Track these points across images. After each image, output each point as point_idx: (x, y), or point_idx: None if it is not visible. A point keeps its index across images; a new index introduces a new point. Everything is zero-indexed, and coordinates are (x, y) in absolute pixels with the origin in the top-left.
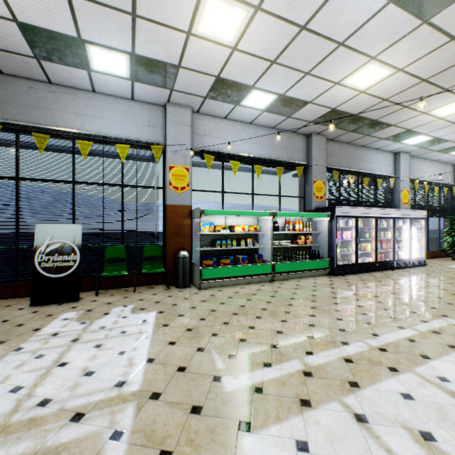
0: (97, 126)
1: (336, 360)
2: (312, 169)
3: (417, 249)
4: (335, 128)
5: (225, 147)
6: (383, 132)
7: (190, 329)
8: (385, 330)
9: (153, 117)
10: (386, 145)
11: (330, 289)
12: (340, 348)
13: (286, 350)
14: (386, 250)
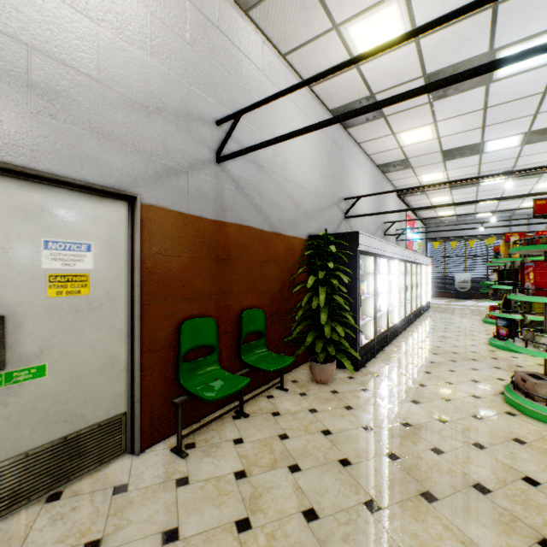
0: (475, 232)
1: None
2: None
3: None
4: None
5: None
6: None
7: None
8: None
9: (503, 223)
10: None
11: None
12: None
13: None
14: None
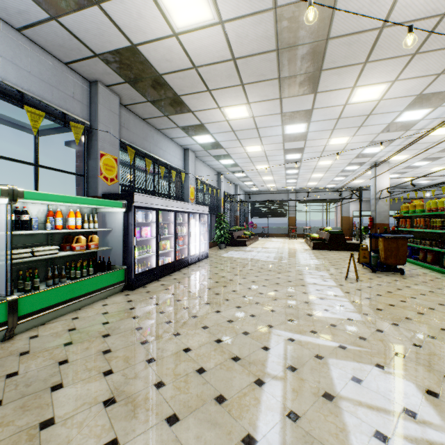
0: None
1: None
2: (99, 135)
3: (204, 242)
4: (133, 87)
5: None
6: (182, 118)
7: None
8: (250, 406)
9: None
10: (180, 136)
11: (134, 322)
12: None
13: None
14: (183, 247)
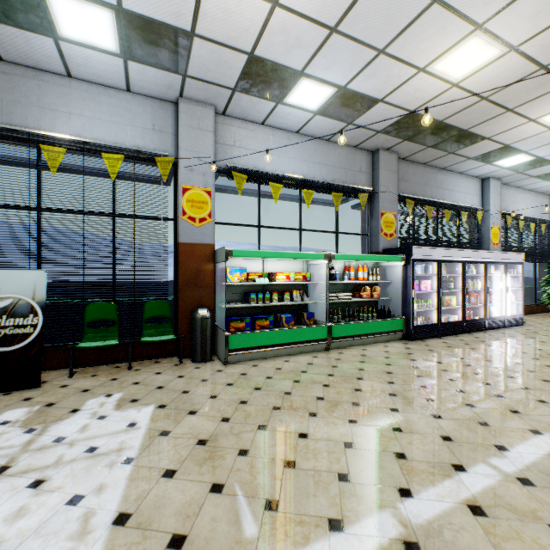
0: (74, 127)
1: (456, 510)
2: (379, 197)
3: (513, 303)
4: (411, 141)
5: (263, 164)
6: (473, 149)
7: (204, 441)
8: (513, 437)
9: (159, 118)
10: (473, 167)
11: (410, 362)
12: (455, 480)
13: (364, 487)
14: (475, 305)
